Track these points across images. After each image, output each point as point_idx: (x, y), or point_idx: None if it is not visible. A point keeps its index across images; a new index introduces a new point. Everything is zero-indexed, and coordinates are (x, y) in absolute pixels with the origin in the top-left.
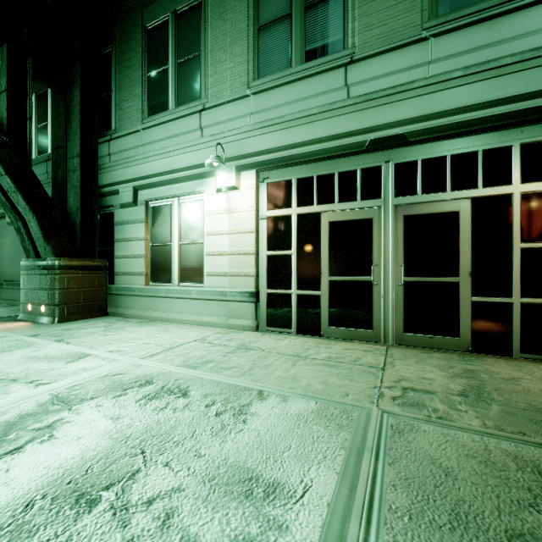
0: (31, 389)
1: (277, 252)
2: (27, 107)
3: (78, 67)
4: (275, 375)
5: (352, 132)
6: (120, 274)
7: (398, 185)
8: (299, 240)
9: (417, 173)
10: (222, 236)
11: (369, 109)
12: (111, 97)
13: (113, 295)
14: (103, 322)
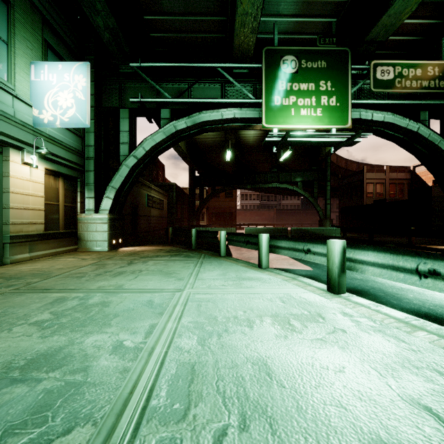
0: None
1: None
2: None
3: None
4: None
5: None
6: None
7: None
8: None
9: None
10: None
11: None
12: None
13: None
14: None
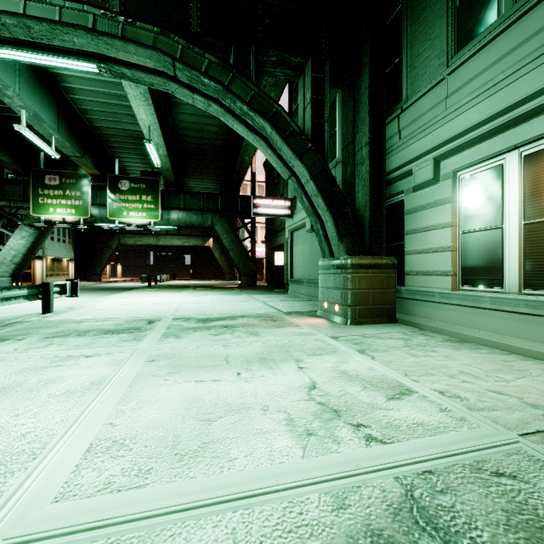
0: (362, 445)
1: None
2: (325, 111)
3: (366, 48)
4: None
5: None
6: (413, 274)
7: None
8: None
9: None
10: None
11: None
12: (400, 63)
13: (402, 299)
14: (397, 331)
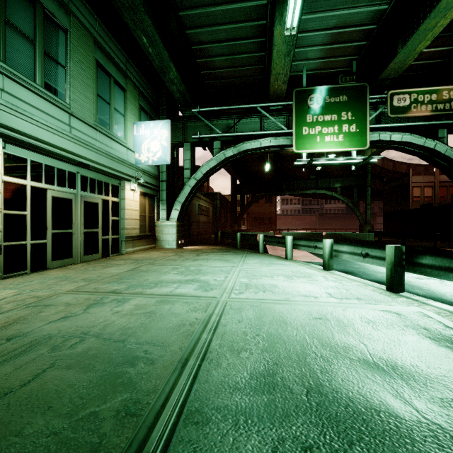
0: (111, 297)
1: (14, 212)
2: None
3: None
4: (113, 271)
5: (73, 153)
6: None
7: (82, 186)
8: (33, 204)
9: (88, 182)
10: None
11: (79, 146)
12: None
13: None
14: None
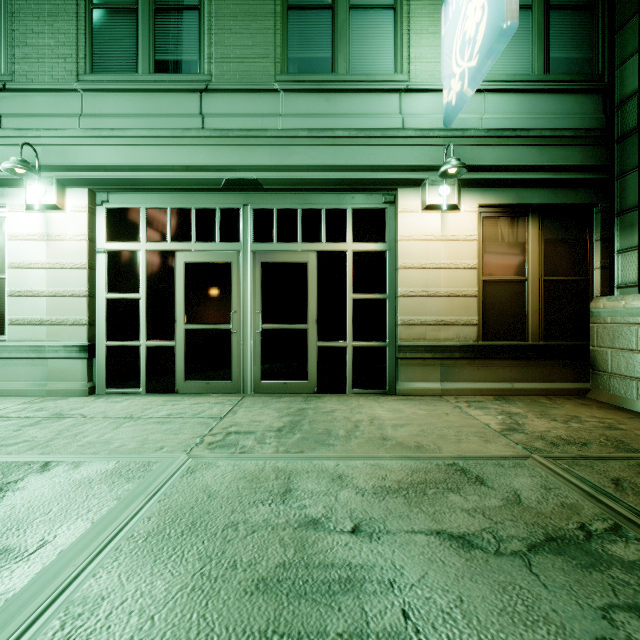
0: None
1: (121, 295)
2: None
3: None
4: (82, 442)
5: (208, 167)
6: None
7: (256, 231)
8: (149, 281)
9: (273, 221)
10: (36, 271)
11: (225, 146)
12: None
13: None
14: None
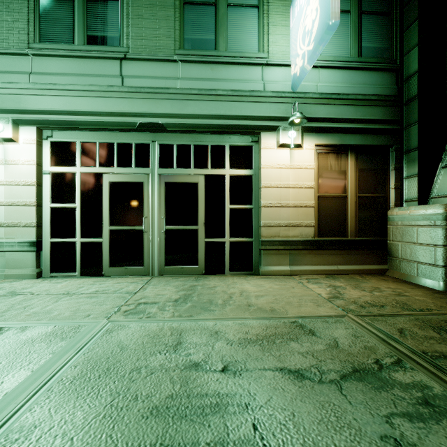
0: None
1: (61, 205)
2: None
3: None
4: (29, 312)
5: (126, 113)
6: None
7: (161, 160)
8: (83, 195)
9: (173, 153)
10: None
11: (139, 99)
12: None
13: None
14: None
